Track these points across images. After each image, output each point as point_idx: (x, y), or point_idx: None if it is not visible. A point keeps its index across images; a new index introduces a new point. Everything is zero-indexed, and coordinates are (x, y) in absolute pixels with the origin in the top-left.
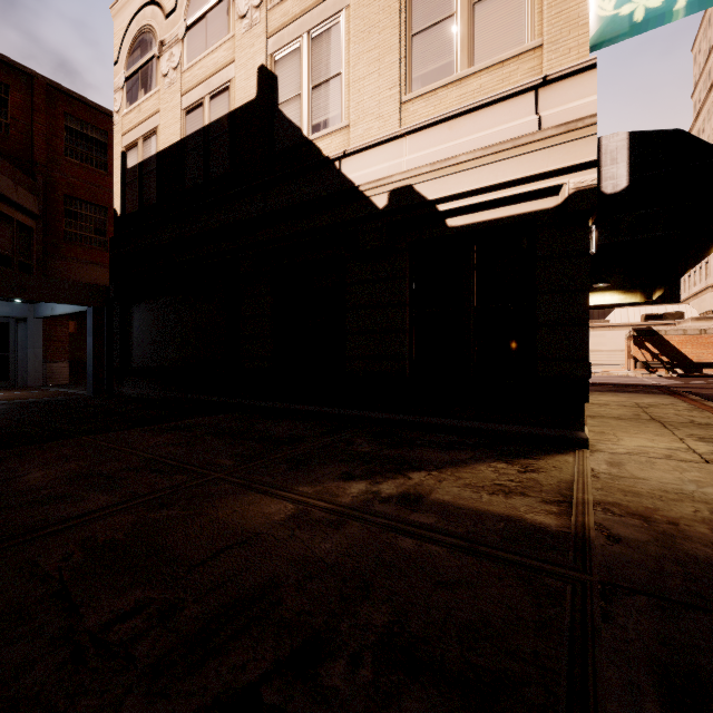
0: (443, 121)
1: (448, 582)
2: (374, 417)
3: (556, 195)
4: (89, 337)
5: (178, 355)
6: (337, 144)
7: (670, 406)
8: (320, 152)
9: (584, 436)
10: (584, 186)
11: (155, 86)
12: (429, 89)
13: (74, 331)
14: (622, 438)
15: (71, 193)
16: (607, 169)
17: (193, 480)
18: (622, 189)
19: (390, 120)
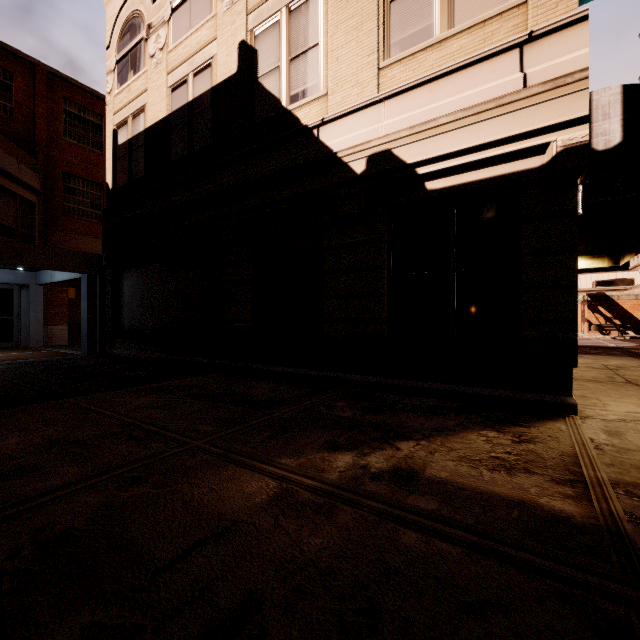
0: (423, 85)
1: (474, 603)
2: (352, 379)
3: (542, 154)
4: (83, 301)
5: (164, 319)
6: (315, 112)
7: (639, 368)
8: (298, 121)
9: (572, 401)
10: (573, 143)
11: (143, 67)
12: (408, 54)
13: (72, 297)
14: (607, 403)
15: (70, 171)
16: (599, 125)
17: (170, 449)
18: (615, 145)
19: (368, 87)
